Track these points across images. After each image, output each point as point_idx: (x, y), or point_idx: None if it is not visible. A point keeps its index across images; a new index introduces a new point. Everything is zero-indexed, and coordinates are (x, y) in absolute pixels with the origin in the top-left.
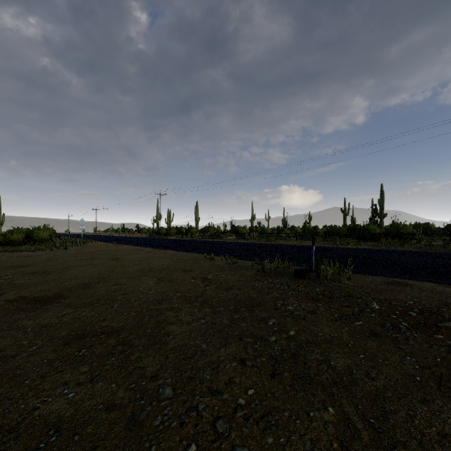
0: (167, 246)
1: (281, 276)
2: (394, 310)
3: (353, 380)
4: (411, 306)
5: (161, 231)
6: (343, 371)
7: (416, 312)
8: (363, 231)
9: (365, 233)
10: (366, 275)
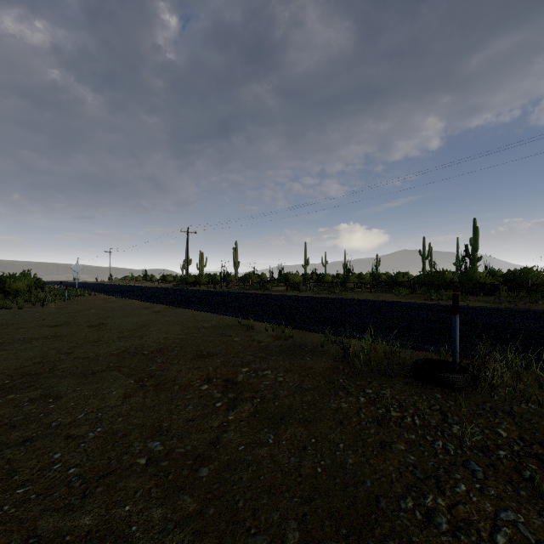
0: (188, 303)
1: (387, 376)
2: None
3: None
4: None
5: (188, 279)
6: None
7: None
8: (468, 280)
9: (473, 283)
10: None
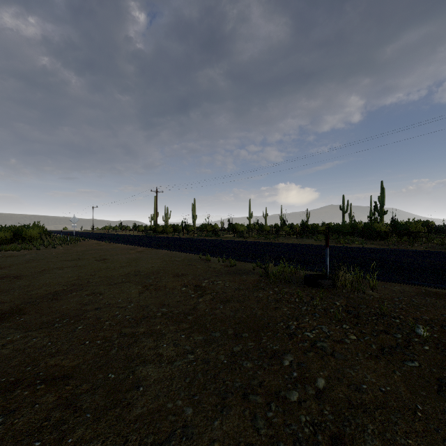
0: (161, 245)
1: (289, 283)
2: None
3: None
4: None
5: (157, 229)
6: None
7: None
8: (368, 229)
9: (370, 231)
10: (390, 283)
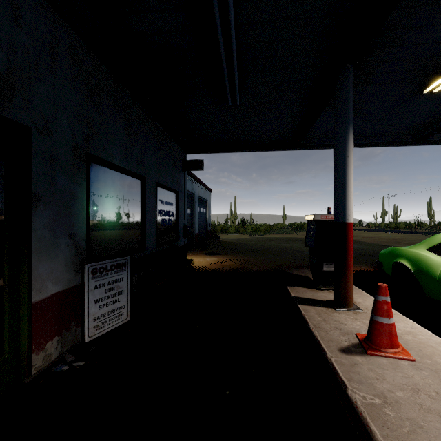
0: (400, 232)
1: None
2: None
3: None
4: None
5: (390, 225)
6: None
7: None
8: None
9: None
10: None
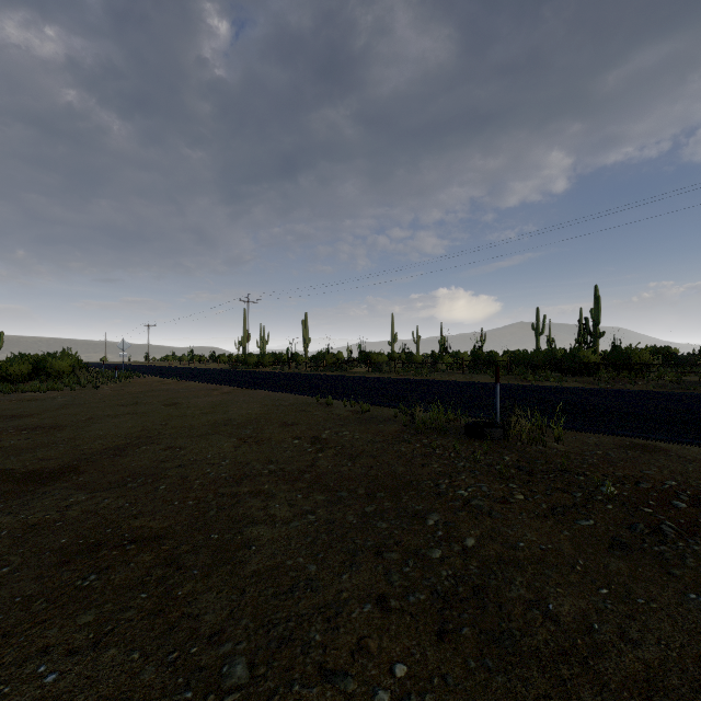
0: (257, 384)
1: (443, 434)
2: (646, 497)
3: (597, 647)
4: (674, 491)
5: (250, 359)
6: (574, 624)
7: (686, 502)
8: (571, 359)
9: (573, 363)
10: (586, 433)
